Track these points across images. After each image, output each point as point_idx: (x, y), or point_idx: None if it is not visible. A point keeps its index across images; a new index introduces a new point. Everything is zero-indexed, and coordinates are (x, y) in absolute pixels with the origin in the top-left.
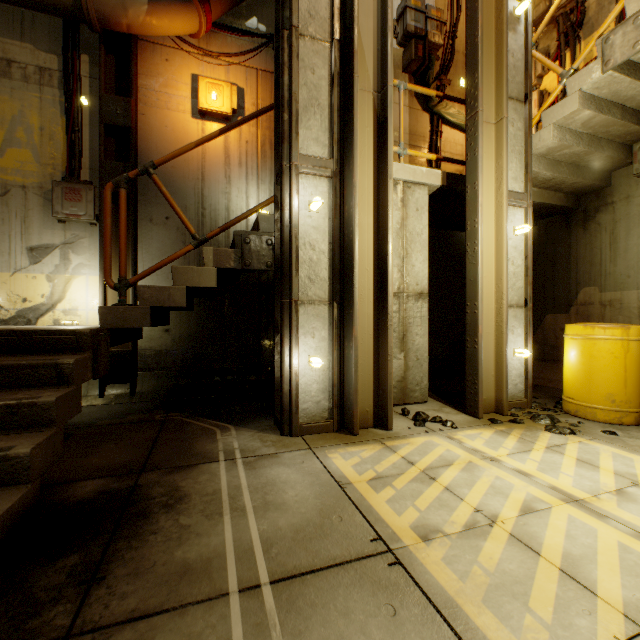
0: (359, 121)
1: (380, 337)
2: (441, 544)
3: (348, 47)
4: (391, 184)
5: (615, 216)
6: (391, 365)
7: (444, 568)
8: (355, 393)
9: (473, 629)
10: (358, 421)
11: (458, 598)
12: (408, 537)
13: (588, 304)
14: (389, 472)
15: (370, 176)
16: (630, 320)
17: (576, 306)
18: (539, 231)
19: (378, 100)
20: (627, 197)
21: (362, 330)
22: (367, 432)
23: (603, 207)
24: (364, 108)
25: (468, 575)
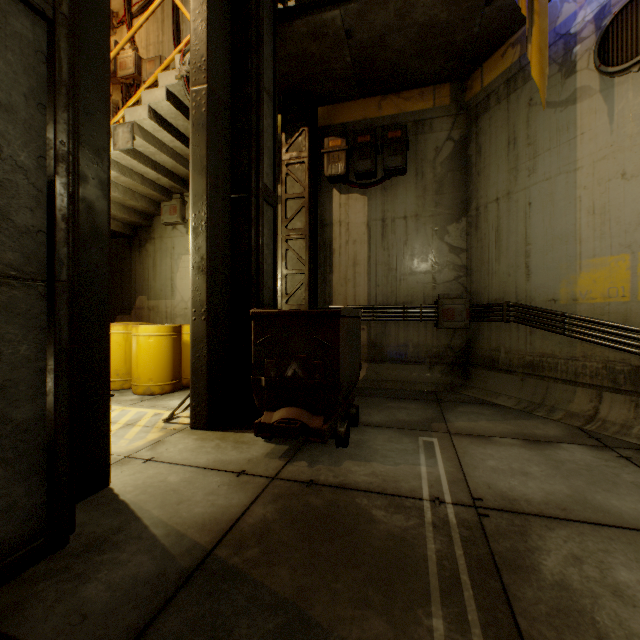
0: None
1: None
2: None
3: None
4: None
5: (156, 248)
6: None
7: None
8: None
9: None
10: None
11: None
12: None
13: (142, 308)
14: None
15: None
16: (163, 320)
17: (136, 309)
18: (113, 247)
19: None
20: (162, 237)
21: None
22: None
23: (150, 240)
24: None
25: None
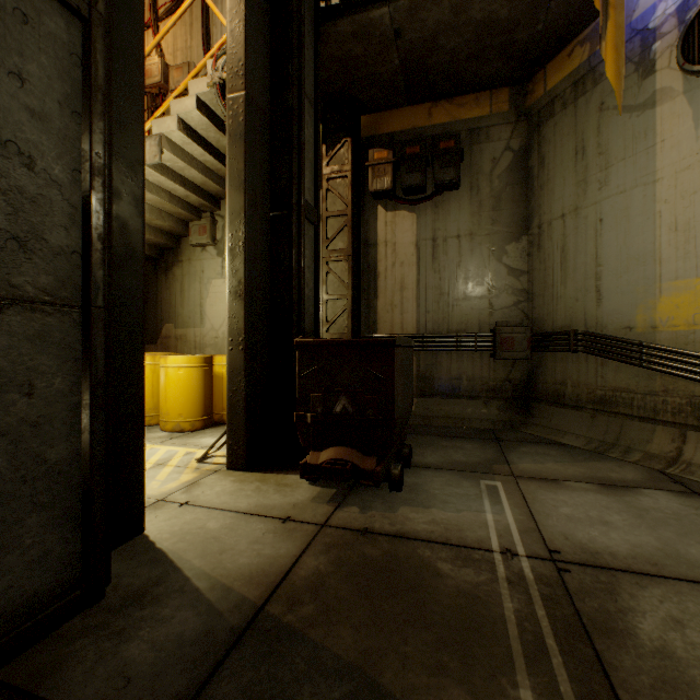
0: None
1: None
2: None
3: None
4: None
5: (184, 272)
6: None
7: None
8: None
9: None
10: None
11: None
12: None
13: (169, 337)
14: None
15: None
16: (191, 350)
17: (162, 339)
18: None
19: None
20: (190, 259)
21: None
22: None
23: (177, 263)
24: None
25: None
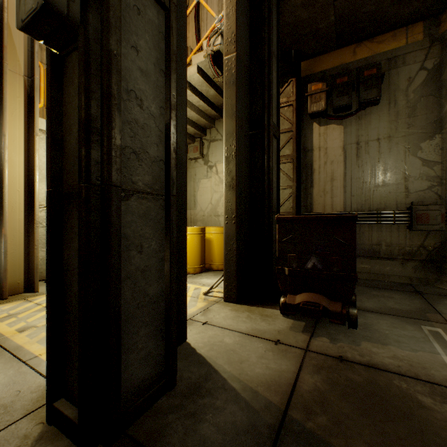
0: (11, 92)
1: (31, 234)
2: (31, 330)
3: (0, 39)
4: (38, 139)
5: None
6: (38, 251)
7: (25, 338)
8: (5, 271)
9: (24, 350)
10: (8, 290)
11: (24, 344)
12: (11, 333)
13: None
14: (19, 311)
15: (22, 130)
16: (188, 223)
17: None
18: None
19: (29, 82)
20: (187, 168)
21: (14, 230)
22: (17, 296)
23: None
24: (16, 84)
25: (37, 336)
